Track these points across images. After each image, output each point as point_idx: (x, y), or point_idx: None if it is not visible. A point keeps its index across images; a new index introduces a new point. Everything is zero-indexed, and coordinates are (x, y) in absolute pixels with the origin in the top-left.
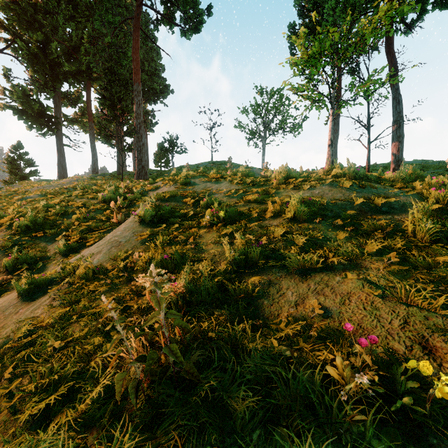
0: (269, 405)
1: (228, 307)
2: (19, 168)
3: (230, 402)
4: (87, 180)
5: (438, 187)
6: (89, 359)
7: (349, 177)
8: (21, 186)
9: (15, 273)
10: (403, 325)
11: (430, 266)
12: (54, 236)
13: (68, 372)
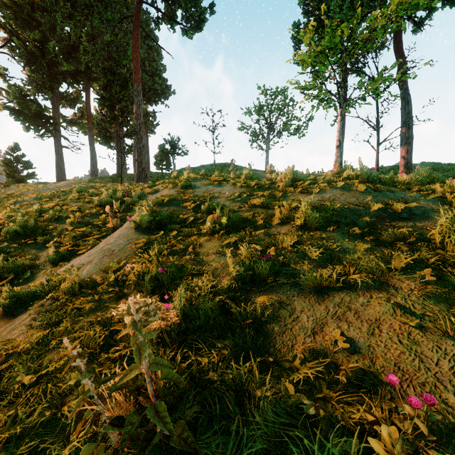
0: None
1: (232, 334)
2: (16, 170)
3: None
4: (85, 183)
5: None
6: (62, 401)
7: (362, 180)
8: (17, 189)
9: None
10: None
11: None
12: (46, 243)
13: (33, 422)
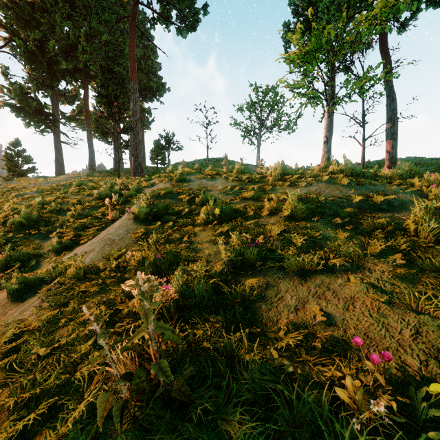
0: (269, 430)
1: (224, 312)
2: (17, 165)
3: (226, 426)
4: (84, 177)
5: (437, 185)
6: (74, 369)
7: (346, 174)
8: (18, 183)
9: (7, 271)
10: (415, 336)
11: (438, 268)
12: (49, 234)
13: (50, 385)
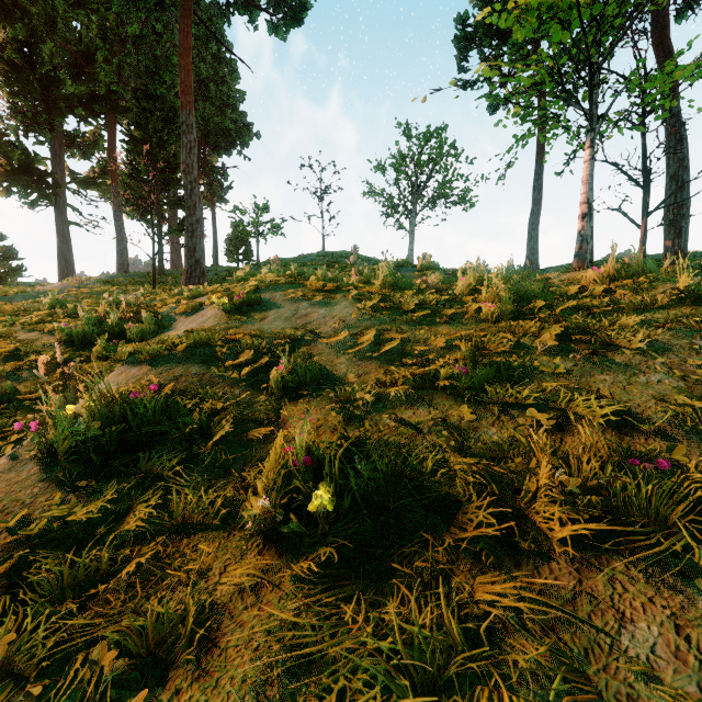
0: None
1: None
2: None
3: None
4: (96, 286)
5: None
6: None
7: None
8: None
9: None
10: None
11: None
12: None
13: None
